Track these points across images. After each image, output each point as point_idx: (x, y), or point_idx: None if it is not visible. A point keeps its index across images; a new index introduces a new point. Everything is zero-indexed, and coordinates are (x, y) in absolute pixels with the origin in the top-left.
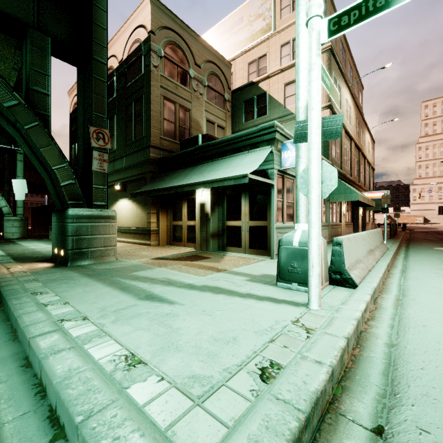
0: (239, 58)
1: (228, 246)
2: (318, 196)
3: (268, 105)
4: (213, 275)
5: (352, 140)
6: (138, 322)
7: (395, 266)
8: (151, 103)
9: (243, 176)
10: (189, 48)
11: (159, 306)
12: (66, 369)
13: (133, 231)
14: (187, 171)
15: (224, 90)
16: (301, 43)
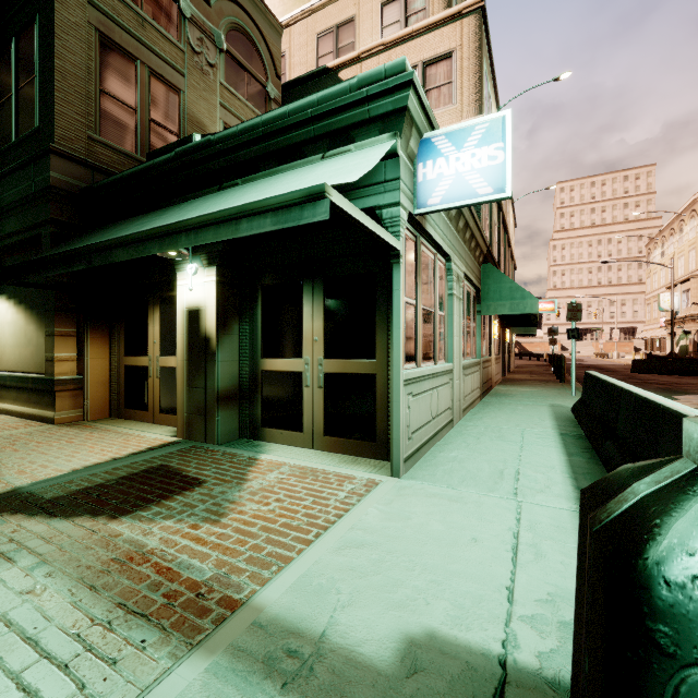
0: (298, 24)
1: (267, 425)
2: None
3: None
4: None
5: (501, 208)
6: None
7: None
8: (58, 36)
9: (308, 196)
10: None
11: None
12: None
13: (12, 382)
14: (150, 216)
15: (267, 75)
16: None
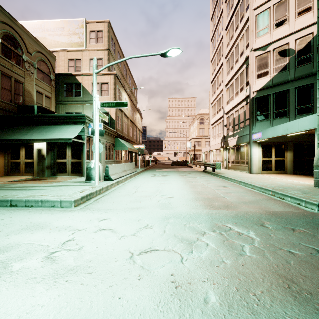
0: (61, 52)
1: (58, 173)
2: (97, 152)
3: (82, 91)
4: (56, 183)
5: (128, 118)
6: (35, 193)
7: (134, 177)
8: None
9: (69, 139)
10: (23, 40)
11: (39, 190)
12: (24, 198)
13: None
14: (28, 128)
15: (50, 72)
16: (94, 98)
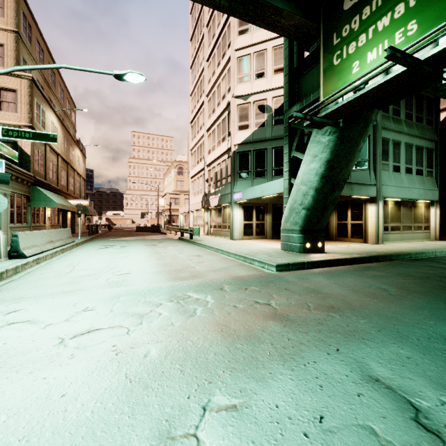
0: None
1: None
2: None
3: None
4: None
5: (59, 155)
6: None
7: (71, 250)
8: None
9: None
10: None
11: None
12: None
13: None
14: None
15: None
16: None
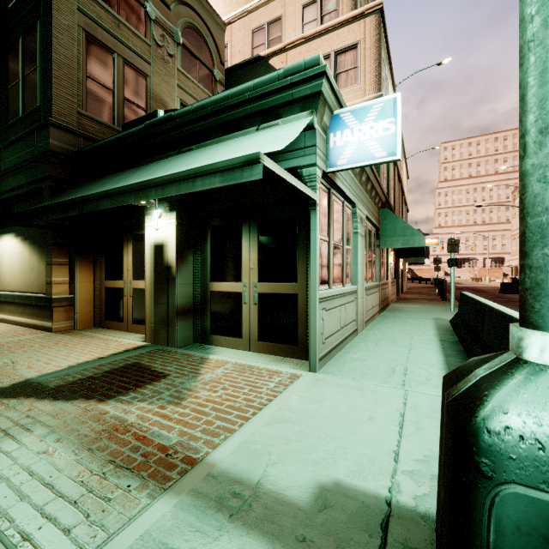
0: (237, 22)
1: (215, 333)
2: None
3: None
4: (118, 543)
5: (396, 164)
6: None
7: None
8: (55, 36)
9: (247, 161)
10: None
11: None
12: None
13: (20, 300)
14: (125, 174)
15: (213, 62)
16: None
